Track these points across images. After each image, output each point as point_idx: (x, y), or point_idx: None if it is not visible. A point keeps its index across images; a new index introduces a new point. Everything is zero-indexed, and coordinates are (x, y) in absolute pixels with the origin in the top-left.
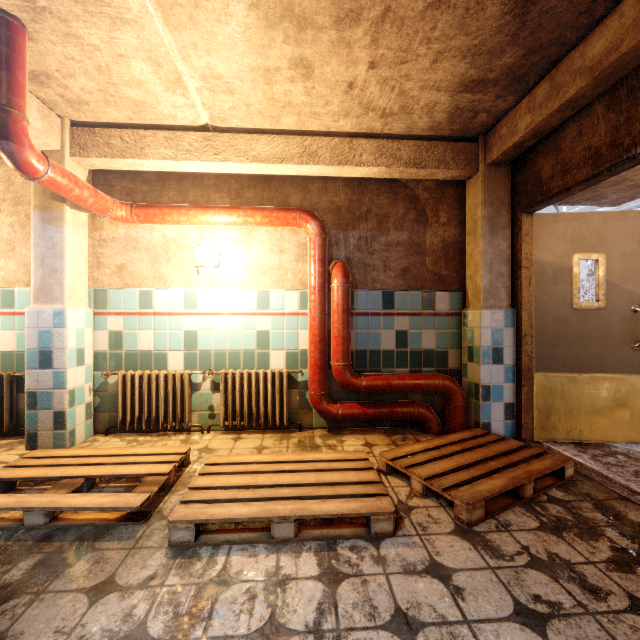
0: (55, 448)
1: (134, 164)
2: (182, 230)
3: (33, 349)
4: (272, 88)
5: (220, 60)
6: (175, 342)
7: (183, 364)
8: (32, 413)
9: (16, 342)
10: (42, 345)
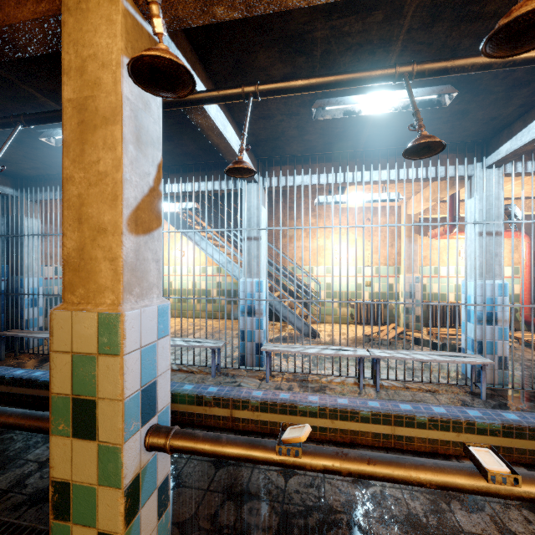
0: (416, 329)
1: (442, 216)
2: (452, 240)
3: (407, 291)
4: (530, 190)
5: (520, 187)
6: (450, 289)
7: (454, 299)
8: (406, 315)
9: (381, 288)
10: (410, 289)
